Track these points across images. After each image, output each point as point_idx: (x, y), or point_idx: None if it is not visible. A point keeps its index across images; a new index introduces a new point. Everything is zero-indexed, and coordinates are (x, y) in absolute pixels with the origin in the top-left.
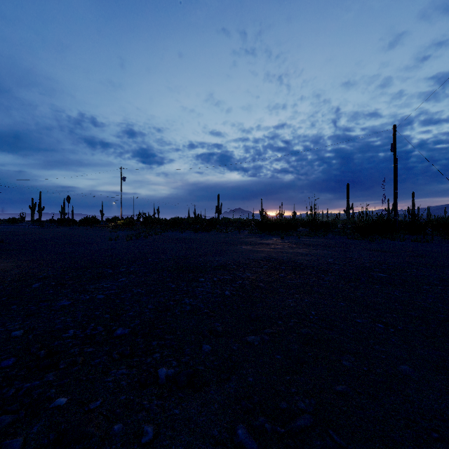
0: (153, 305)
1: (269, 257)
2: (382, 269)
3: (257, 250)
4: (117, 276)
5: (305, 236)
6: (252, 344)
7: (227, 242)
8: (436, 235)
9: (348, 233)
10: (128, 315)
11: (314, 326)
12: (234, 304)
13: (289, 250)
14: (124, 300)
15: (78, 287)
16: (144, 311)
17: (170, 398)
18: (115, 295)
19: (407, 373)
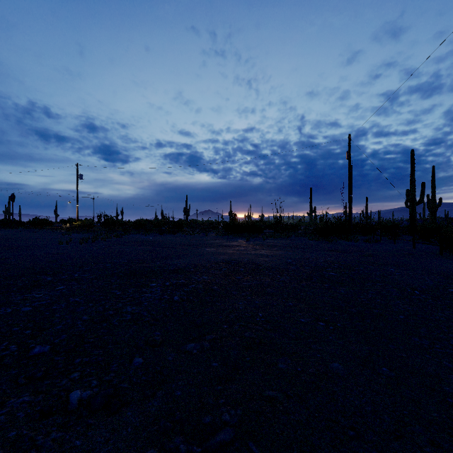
0: (89, 316)
1: (230, 259)
2: (334, 268)
3: (220, 252)
4: (56, 284)
5: (270, 238)
6: (190, 353)
7: (192, 244)
8: (383, 236)
9: (309, 234)
10: (55, 329)
11: (259, 329)
12: (181, 309)
13: (252, 252)
14: (55, 312)
15: (1, 299)
16: (76, 323)
17: (76, 426)
18: (46, 307)
19: (336, 371)
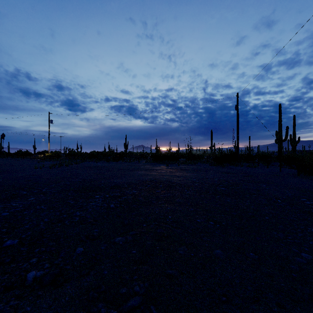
0: (49, 218)
1: (153, 178)
2: (225, 184)
3: (147, 174)
4: (29, 196)
5: (183, 164)
6: (117, 244)
7: (128, 168)
8: (260, 163)
9: (210, 162)
10: (23, 228)
11: (167, 226)
12: (115, 213)
13: (169, 174)
14: (25, 216)
15: None
16: (39, 223)
17: (29, 297)
18: (19, 212)
19: (218, 255)
